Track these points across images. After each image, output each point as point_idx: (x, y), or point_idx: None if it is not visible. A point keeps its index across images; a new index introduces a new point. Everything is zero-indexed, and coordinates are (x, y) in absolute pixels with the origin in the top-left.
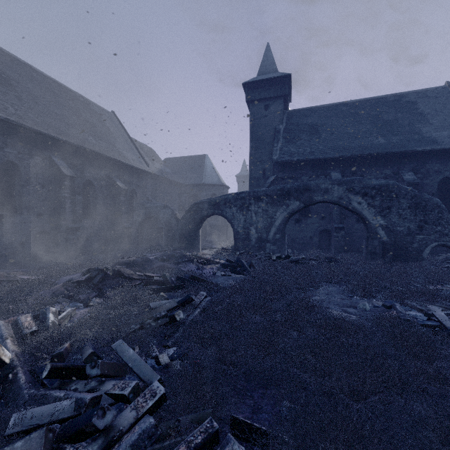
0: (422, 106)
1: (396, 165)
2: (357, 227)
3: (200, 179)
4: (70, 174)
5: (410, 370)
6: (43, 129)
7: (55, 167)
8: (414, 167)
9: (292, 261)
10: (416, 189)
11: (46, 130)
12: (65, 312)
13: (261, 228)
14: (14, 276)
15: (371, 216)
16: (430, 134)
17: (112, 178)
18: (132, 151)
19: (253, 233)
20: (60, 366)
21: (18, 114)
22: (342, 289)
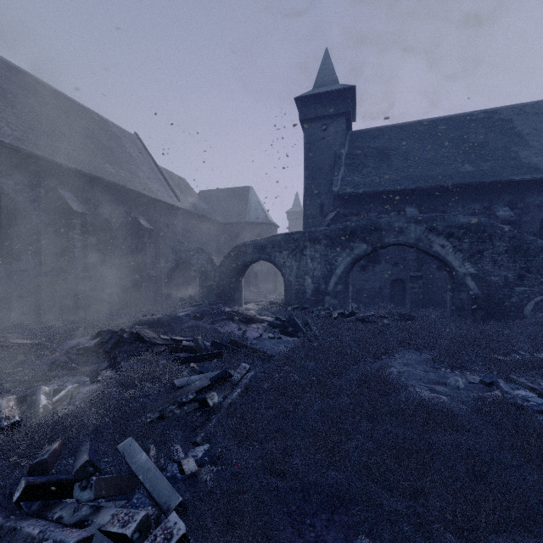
0: (520, 125)
1: (488, 198)
2: (438, 276)
3: (242, 216)
4: (81, 210)
5: (540, 489)
6: (46, 153)
7: (61, 202)
8: (510, 201)
9: (358, 320)
10: (513, 228)
11: (51, 155)
12: (63, 391)
13: (319, 277)
14: (5, 340)
15: (458, 262)
16: (530, 160)
17: (134, 215)
18: (159, 182)
19: (308, 284)
20: (39, 483)
21: (15, 136)
22: (424, 358)
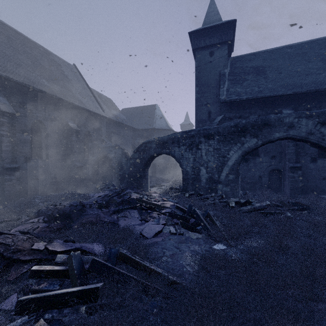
0: None
1: None
2: (312, 166)
3: (150, 125)
4: (9, 111)
5: None
6: None
7: None
8: None
9: (256, 210)
10: None
11: None
12: None
13: (212, 167)
14: None
15: None
16: None
17: (65, 119)
18: (89, 97)
19: (203, 173)
20: None
21: None
22: None
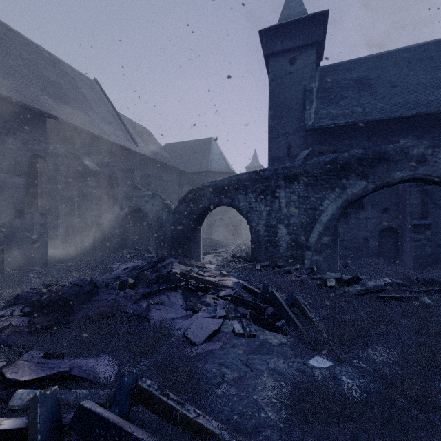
0: None
1: None
2: None
3: (204, 166)
4: None
5: None
6: None
7: None
8: None
9: (370, 292)
10: None
11: None
12: None
13: (297, 225)
14: None
15: None
16: None
17: (78, 155)
18: (115, 125)
19: (283, 234)
20: None
21: None
22: None
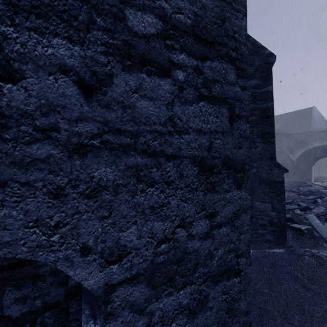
0: None
1: None
2: None
3: (307, 128)
4: None
5: None
6: None
7: None
8: None
9: None
10: None
11: None
12: None
13: None
14: None
15: None
16: None
17: None
18: None
19: None
20: None
21: None
22: None
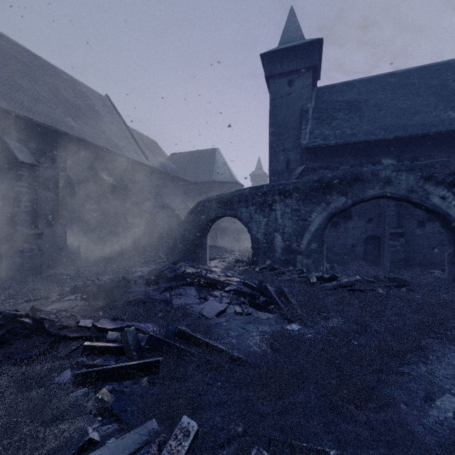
0: None
1: None
2: (419, 232)
3: (209, 176)
4: (28, 161)
5: None
6: None
7: (7, 151)
8: None
9: (343, 286)
10: None
11: None
12: None
13: (290, 234)
14: None
15: None
16: None
17: (97, 170)
18: (127, 140)
19: (278, 241)
20: None
21: None
22: None
